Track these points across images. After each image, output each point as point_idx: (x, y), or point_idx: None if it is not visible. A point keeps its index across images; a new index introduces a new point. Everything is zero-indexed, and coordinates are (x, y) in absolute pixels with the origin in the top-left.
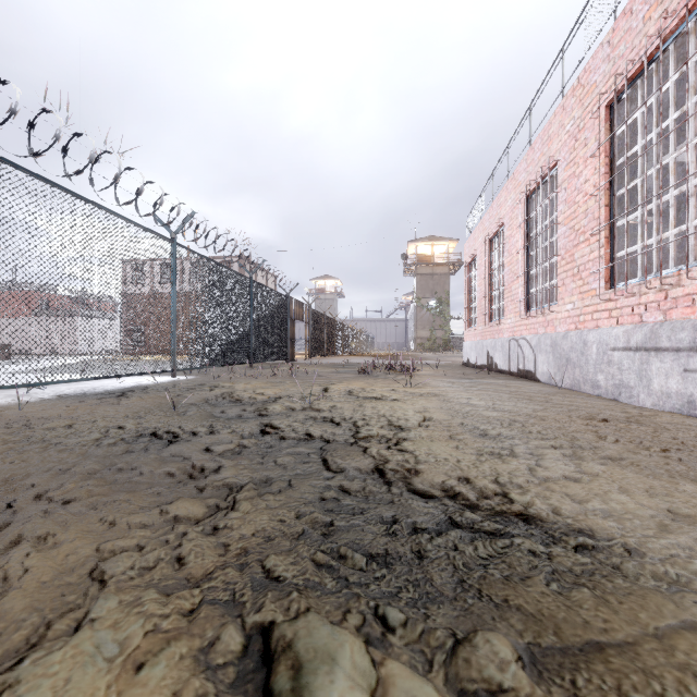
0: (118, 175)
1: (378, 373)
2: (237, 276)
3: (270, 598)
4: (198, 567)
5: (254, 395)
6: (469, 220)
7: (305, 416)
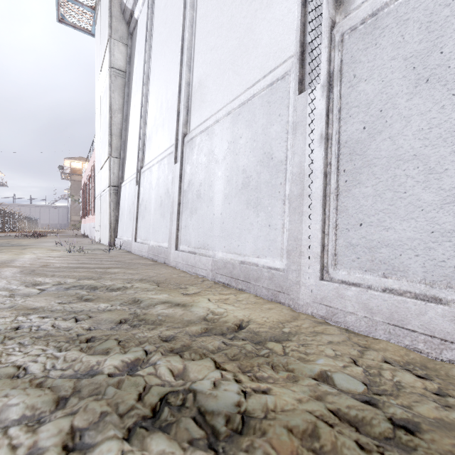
0: None
1: (26, 237)
2: None
3: None
4: None
5: None
6: (83, 171)
7: None
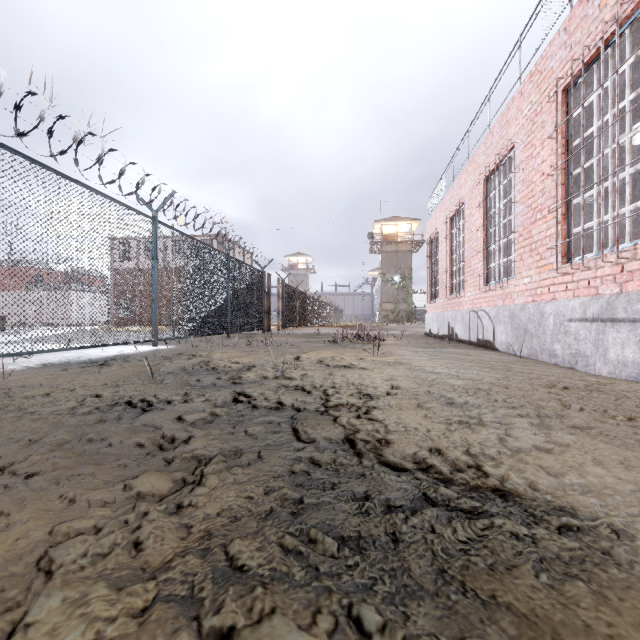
0: (101, 156)
1: (347, 342)
2: (216, 252)
3: (231, 595)
4: (156, 555)
5: (229, 364)
6: (431, 201)
7: (277, 384)
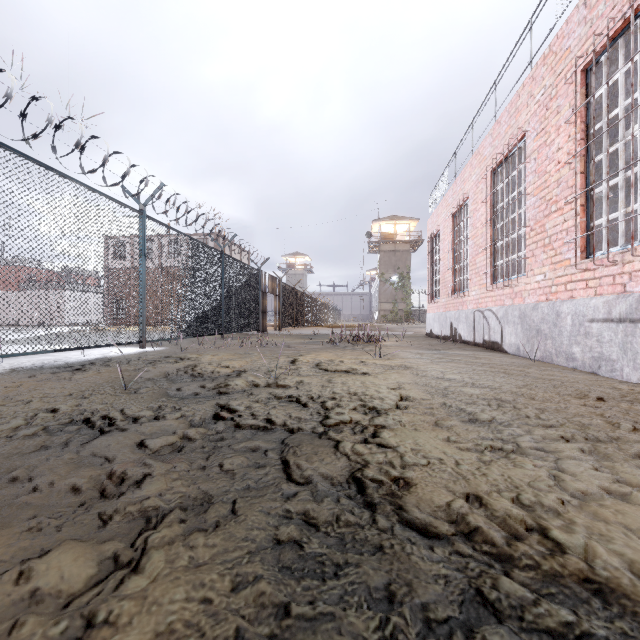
0: (79, 142)
1: (346, 343)
2: (209, 249)
3: None
4: None
5: (218, 369)
6: (432, 197)
7: (268, 394)
